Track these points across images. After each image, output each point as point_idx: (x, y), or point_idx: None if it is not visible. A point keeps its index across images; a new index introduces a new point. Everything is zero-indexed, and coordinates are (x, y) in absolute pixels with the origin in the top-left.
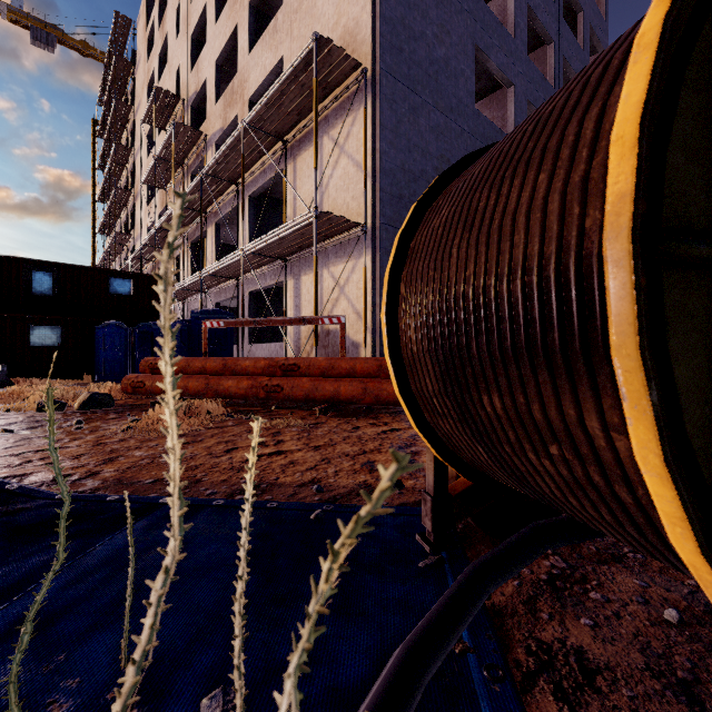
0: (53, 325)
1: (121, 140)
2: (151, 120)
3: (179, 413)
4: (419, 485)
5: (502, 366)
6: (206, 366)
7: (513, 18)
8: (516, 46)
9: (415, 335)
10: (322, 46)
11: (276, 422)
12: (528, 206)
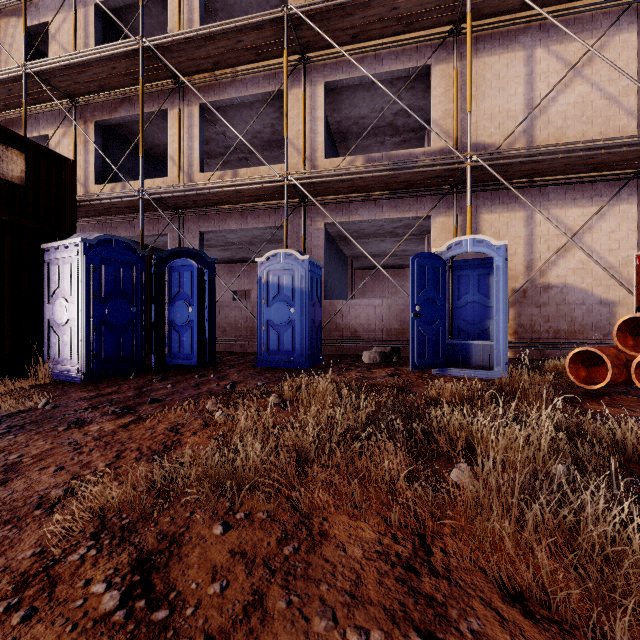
0: None
1: None
2: None
3: None
4: None
5: None
6: None
7: None
8: None
9: None
10: None
11: None
12: None
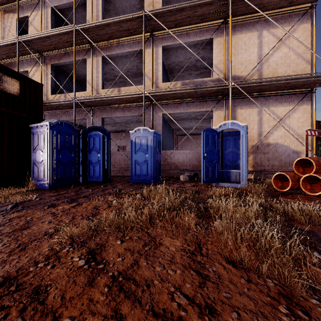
0: None
1: None
2: None
3: None
4: None
5: None
6: None
7: None
8: None
9: None
10: None
11: None
12: None
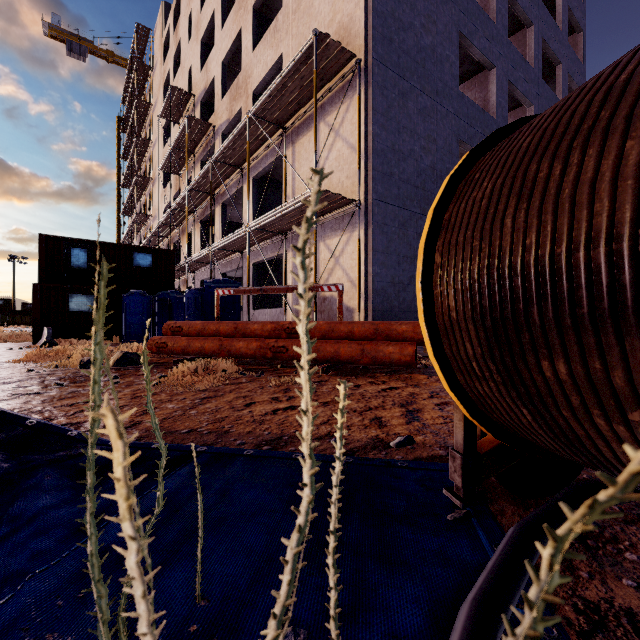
0: (88, 294)
1: (141, 134)
2: (167, 115)
3: (199, 370)
4: (429, 441)
5: (573, 332)
6: (219, 329)
7: (494, 5)
8: (498, 30)
9: (455, 302)
10: (320, 41)
11: (284, 379)
12: (614, 173)
